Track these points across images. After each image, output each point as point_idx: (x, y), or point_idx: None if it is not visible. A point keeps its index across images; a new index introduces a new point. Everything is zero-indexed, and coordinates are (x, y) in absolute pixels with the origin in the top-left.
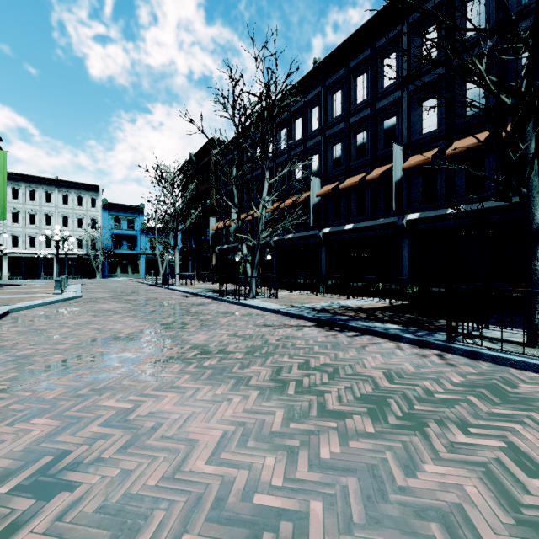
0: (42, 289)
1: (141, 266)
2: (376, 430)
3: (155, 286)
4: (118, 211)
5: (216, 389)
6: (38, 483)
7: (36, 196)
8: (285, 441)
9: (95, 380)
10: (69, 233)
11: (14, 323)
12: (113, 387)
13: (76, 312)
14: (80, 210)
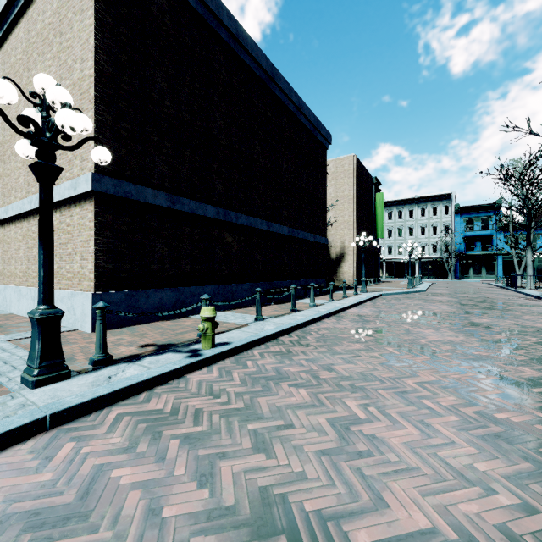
0: (402, 285)
1: (496, 267)
2: (522, 360)
3: (502, 288)
4: (470, 213)
5: (456, 334)
6: (377, 331)
7: (402, 215)
8: (463, 347)
9: (405, 321)
10: (425, 240)
11: (382, 300)
12: (410, 324)
13: (415, 299)
14: (434, 219)
